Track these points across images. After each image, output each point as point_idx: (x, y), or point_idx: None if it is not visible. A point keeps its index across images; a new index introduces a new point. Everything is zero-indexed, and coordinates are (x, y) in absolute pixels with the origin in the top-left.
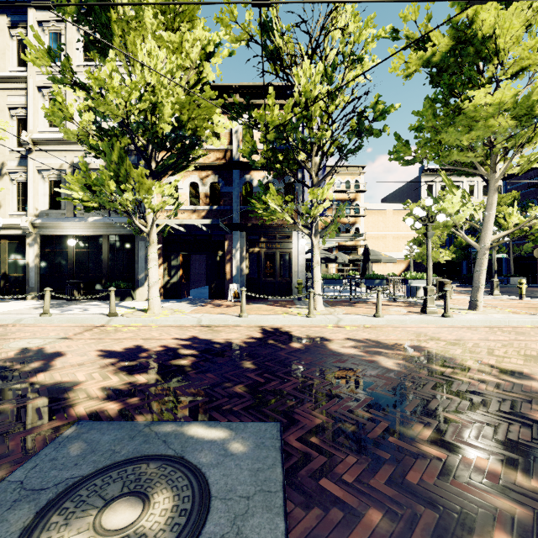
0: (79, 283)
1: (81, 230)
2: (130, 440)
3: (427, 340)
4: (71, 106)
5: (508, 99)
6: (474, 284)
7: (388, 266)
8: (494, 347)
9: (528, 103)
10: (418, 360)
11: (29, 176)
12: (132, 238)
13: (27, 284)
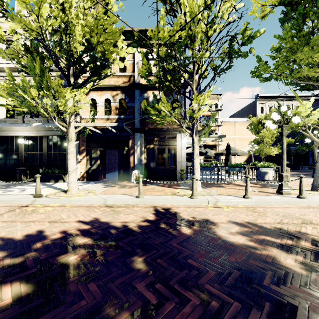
0: (25, 170)
1: (28, 132)
2: None
3: (302, 223)
4: (1, 28)
5: None
6: (316, 171)
7: (236, 158)
8: None
9: None
10: (316, 255)
11: None
12: (64, 138)
13: None
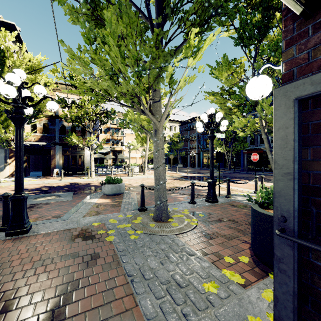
0: None
1: None
2: (42, 195)
3: None
4: None
5: (143, 118)
6: (144, 167)
7: (137, 160)
8: (134, 181)
9: (148, 120)
10: None
11: None
12: None
13: None
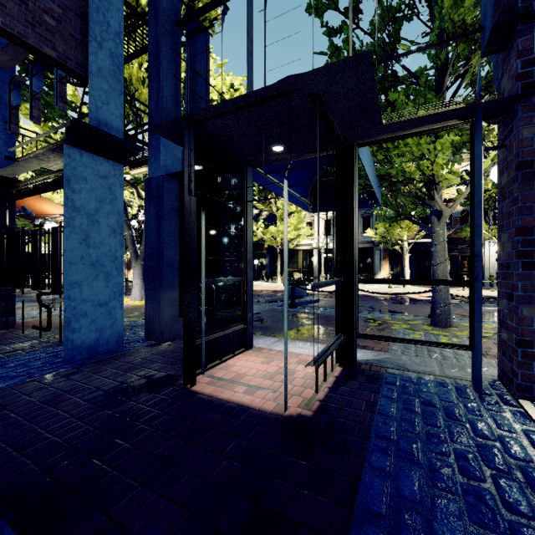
0: None
1: None
2: None
3: None
4: None
5: None
6: None
7: None
8: None
9: None
10: None
11: (315, 219)
12: (370, 249)
13: (314, 274)
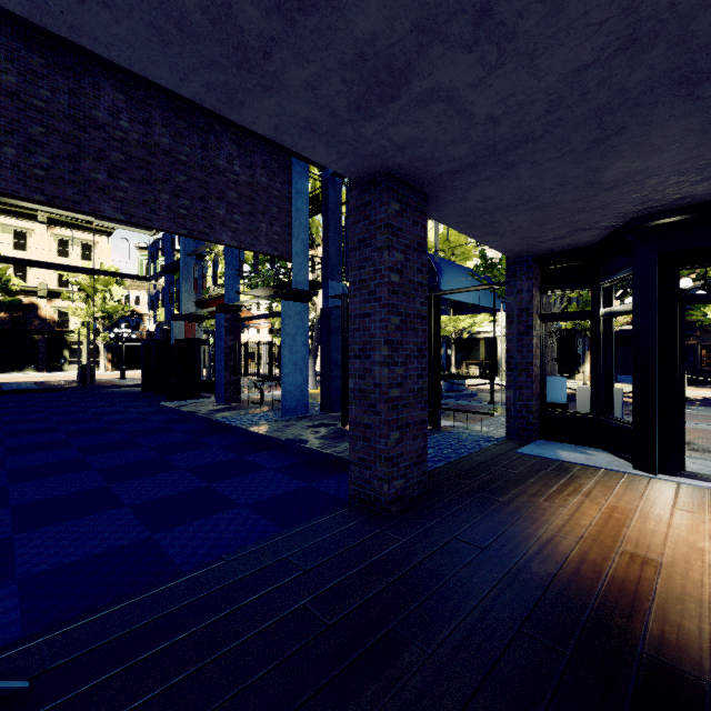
0: None
1: None
2: None
3: None
4: None
5: None
6: None
7: None
8: None
9: None
10: None
11: None
12: (571, 337)
13: (498, 367)
